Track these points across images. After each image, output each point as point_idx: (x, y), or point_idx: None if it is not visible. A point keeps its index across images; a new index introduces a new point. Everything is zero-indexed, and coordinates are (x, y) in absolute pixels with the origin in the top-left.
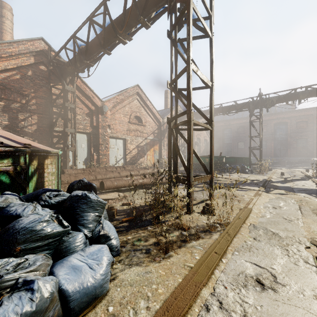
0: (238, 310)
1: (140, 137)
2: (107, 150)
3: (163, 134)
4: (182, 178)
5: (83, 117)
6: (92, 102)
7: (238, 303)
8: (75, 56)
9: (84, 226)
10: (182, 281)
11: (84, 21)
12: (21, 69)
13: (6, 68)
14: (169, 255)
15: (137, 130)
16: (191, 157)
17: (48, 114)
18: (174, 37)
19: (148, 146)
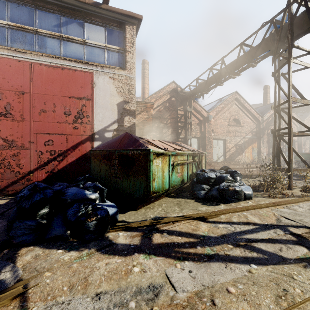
0: (306, 208)
1: (238, 137)
2: (211, 149)
3: (262, 132)
4: (284, 169)
5: (195, 126)
6: (201, 114)
7: (307, 208)
8: (196, 90)
9: (237, 181)
10: (282, 200)
11: (206, 70)
12: (163, 103)
13: (158, 105)
14: (275, 198)
15: (235, 131)
16: (291, 156)
17: (176, 127)
18: (277, 74)
19: (246, 144)
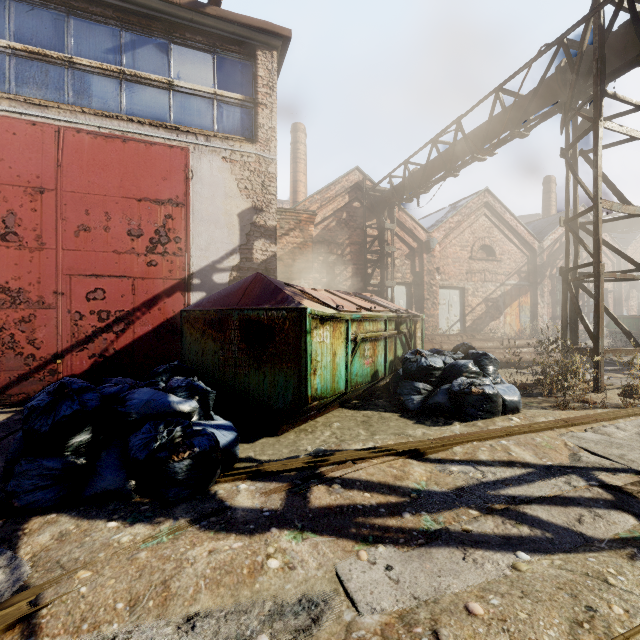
0: (633, 431)
1: (492, 282)
2: (435, 308)
3: (541, 273)
4: (586, 349)
5: (401, 260)
6: (413, 236)
7: (634, 430)
8: (404, 185)
9: (489, 375)
10: (583, 415)
11: (425, 144)
12: (336, 213)
13: (325, 216)
14: (568, 410)
15: (485, 271)
16: (600, 322)
17: (362, 263)
18: (571, 152)
19: (508, 298)
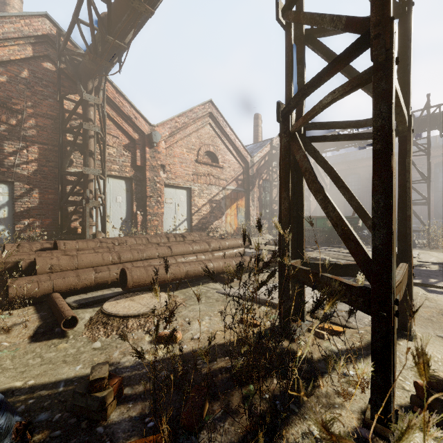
0: None
1: (215, 186)
2: (160, 206)
3: (252, 182)
4: (340, 282)
5: (119, 151)
6: (134, 126)
7: None
8: (93, 31)
9: None
10: None
11: None
12: (8, 66)
13: None
14: None
15: (210, 174)
16: (393, 206)
17: (58, 144)
18: None
19: (228, 200)
